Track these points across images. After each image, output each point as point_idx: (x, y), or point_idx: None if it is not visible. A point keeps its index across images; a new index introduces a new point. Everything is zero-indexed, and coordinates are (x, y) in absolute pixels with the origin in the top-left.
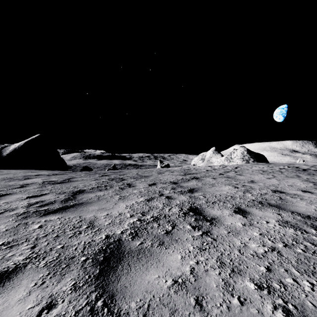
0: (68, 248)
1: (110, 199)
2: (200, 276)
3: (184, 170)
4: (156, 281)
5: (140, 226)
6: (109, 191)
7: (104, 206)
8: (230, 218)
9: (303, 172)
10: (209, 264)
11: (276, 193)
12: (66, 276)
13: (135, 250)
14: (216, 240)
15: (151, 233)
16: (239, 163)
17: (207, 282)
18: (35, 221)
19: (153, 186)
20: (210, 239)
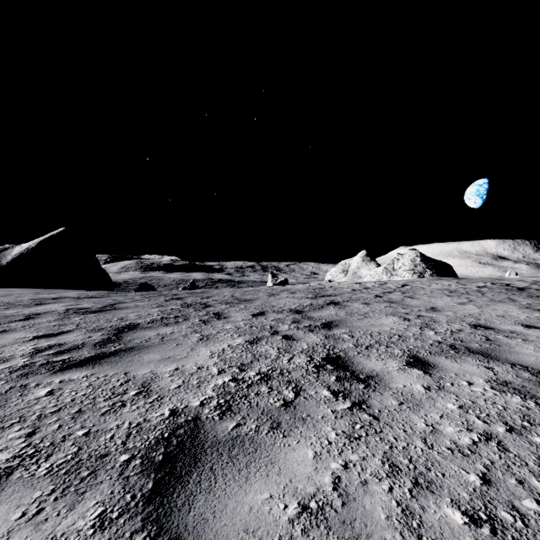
0: (98, 436)
1: (182, 341)
2: (353, 495)
3: (315, 289)
4: (266, 506)
5: (236, 392)
6: (181, 327)
7: (171, 354)
8: (400, 376)
9: (520, 293)
10: (369, 469)
11: (478, 329)
12: (87, 496)
13: (226, 439)
14: (378, 419)
15: (256, 404)
16: (407, 277)
17: (368, 509)
18: (43, 382)
19: (261, 317)
20: (367, 418)
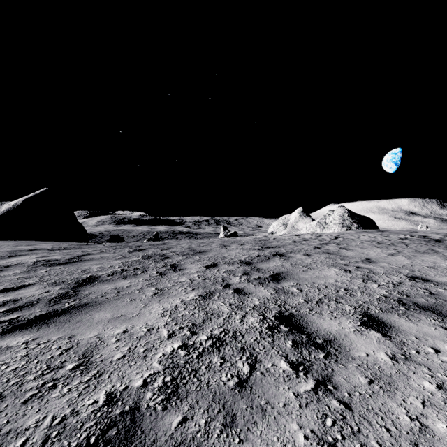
0: (5, 442)
1: (137, 296)
2: None
3: (260, 241)
4: None
5: (185, 364)
6: (139, 280)
7: (123, 312)
8: (359, 340)
9: (438, 244)
10: None
11: (417, 282)
12: None
13: None
14: (350, 408)
15: (206, 384)
16: (337, 230)
17: None
18: None
19: (213, 269)
20: (337, 406)
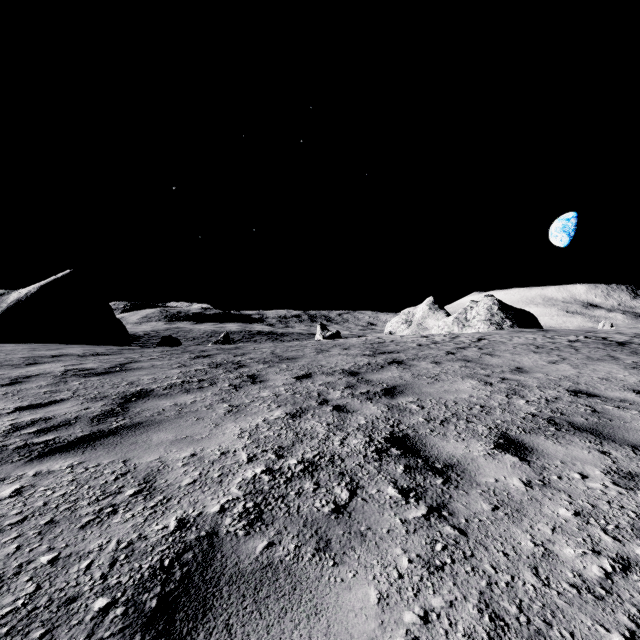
0: (68, 564)
1: (205, 414)
2: None
3: (373, 344)
4: None
5: (270, 490)
6: (206, 394)
7: (188, 432)
8: (489, 465)
9: (621, 349)
10: (461, 625)
11: (580, 397)
12: None
13: (252, 570)
14: (466, 534)
15: (296, 510)
16: (483, 329)
17: None
18: (11, 475)
19: (306, 381)
20: (450, 532)
